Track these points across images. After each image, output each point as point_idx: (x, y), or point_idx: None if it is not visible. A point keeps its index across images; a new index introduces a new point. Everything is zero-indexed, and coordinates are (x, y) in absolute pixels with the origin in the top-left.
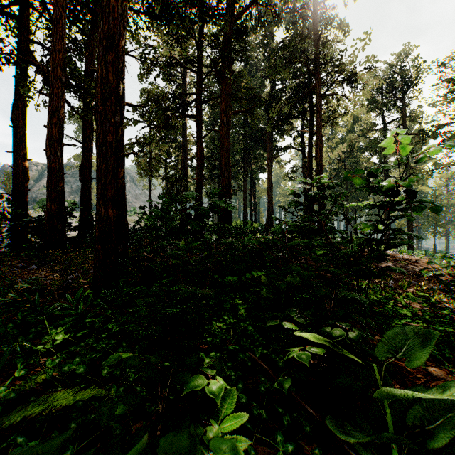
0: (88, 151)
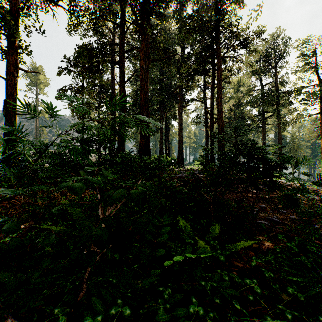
0: (12, 87)
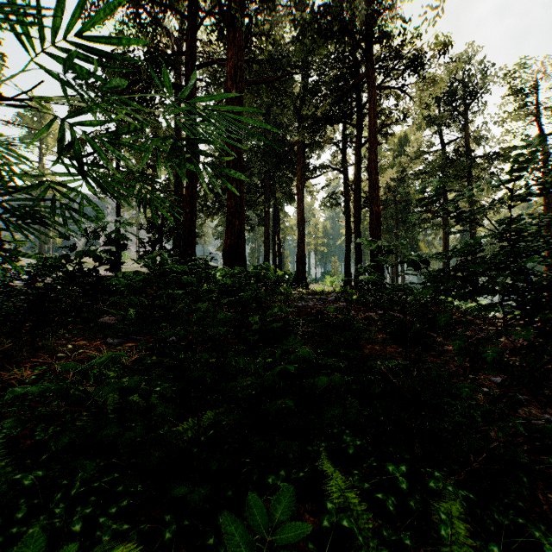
0: None
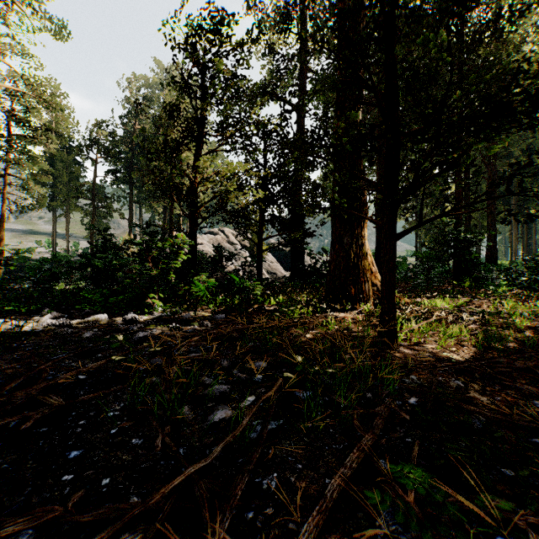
0: None
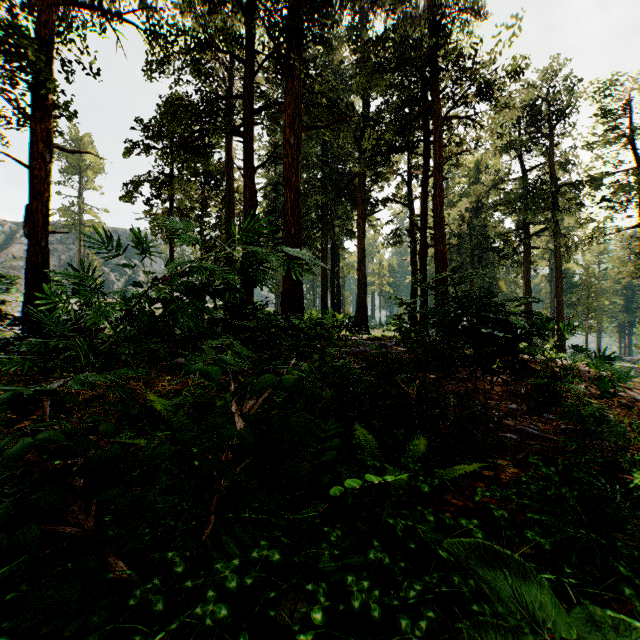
0: (42, 183)
